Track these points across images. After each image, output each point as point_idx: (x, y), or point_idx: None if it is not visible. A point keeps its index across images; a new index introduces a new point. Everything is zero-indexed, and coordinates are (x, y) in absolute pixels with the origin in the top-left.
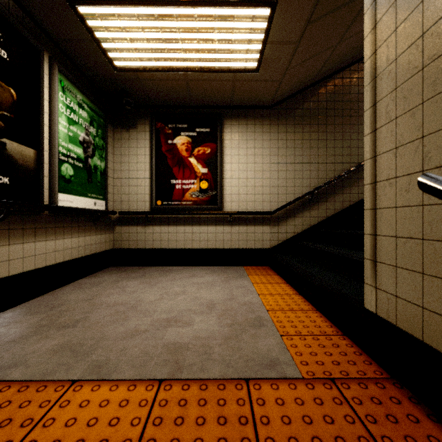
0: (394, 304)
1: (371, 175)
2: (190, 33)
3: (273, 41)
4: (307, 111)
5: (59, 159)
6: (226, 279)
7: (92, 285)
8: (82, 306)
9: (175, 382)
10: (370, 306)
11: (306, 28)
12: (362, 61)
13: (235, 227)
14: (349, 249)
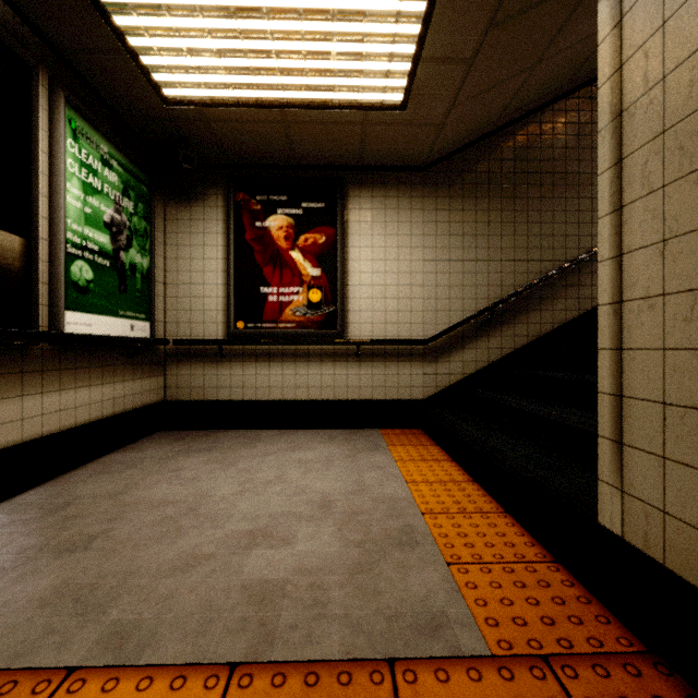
0: (660, 525)
1: (613, 288)
2: (292, 41)
3: (430, 57)
4: (484, 176)
5: (68, 254)
6: (351, 453)
7: (125, 466)
8: (104, 507)
9: (260, 668)
10: (610, 522)
11: (487, 36)
12: (572, 96)
13: (366, 365)
14: (555, 404)
